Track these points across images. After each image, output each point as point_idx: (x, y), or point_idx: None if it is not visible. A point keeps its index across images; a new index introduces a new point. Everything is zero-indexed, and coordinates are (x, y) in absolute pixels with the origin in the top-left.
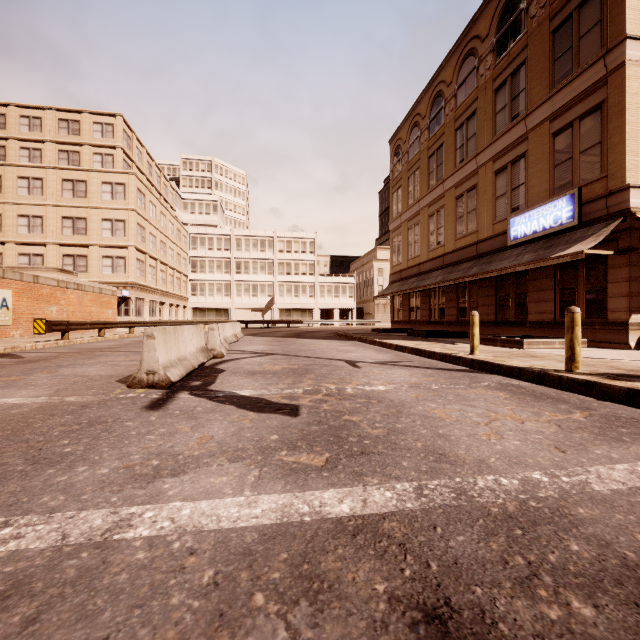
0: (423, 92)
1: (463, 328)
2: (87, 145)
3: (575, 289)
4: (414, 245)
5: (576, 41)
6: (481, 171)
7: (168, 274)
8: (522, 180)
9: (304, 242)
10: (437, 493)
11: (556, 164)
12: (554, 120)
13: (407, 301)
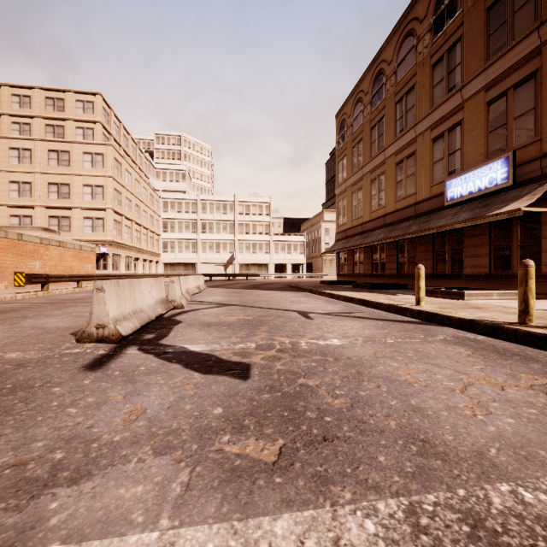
0: (366, 71)
1: (402, 280)
2: (70, 120)
3: (509, 245)
4: (358, 207)
5: (510, 16)
6: (419, 139)
7: (142, 233)
8: (458, 146)
9: (261, 206)
10: (441, 524)
11: (491, 130)
12: (489, 90)
13: (351, 257)
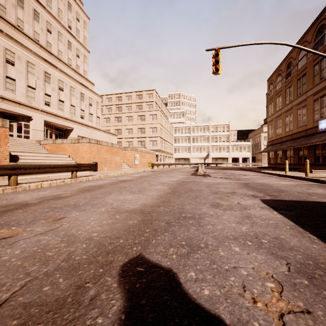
0: (283, 61)
1: (300, 166)
2: (144, 102)
3: None
4: (279, 129)
5: None
6: (308, 99)
7: (167, 145)
8: (324, 105)
9: (223, 126)
10: (250, 182)
11: None
12: None
13: (275, 154)
